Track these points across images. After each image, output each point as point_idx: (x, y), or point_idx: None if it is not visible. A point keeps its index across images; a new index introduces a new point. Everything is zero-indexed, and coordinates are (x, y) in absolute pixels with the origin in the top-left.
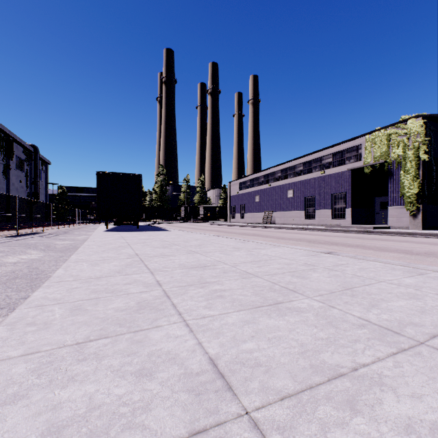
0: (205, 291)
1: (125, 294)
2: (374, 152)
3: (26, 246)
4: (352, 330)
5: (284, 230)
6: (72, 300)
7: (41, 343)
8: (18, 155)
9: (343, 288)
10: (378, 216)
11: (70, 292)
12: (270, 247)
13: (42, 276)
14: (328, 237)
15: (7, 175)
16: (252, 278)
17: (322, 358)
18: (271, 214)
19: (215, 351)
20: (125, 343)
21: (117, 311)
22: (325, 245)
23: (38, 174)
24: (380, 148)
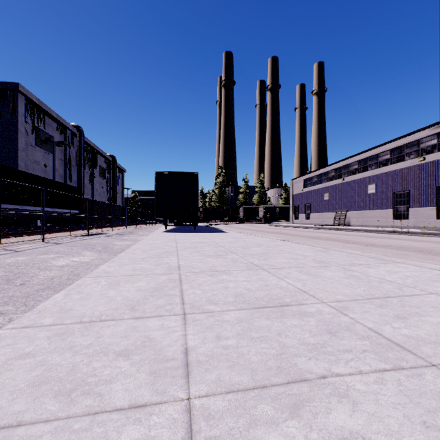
0: None
1: (88, 414)
2: None
3: (85, 246)
4: None
5: (366, 234)
6: None
7: None
8: (101, 165)
9: None
10: None
11: None
12: (376, 262)
13: None
14: None
15: (93, 182)
16: (421, 371)
17: None
18: (344, 214)
19: None
20: None
21: None
22: None
23: (116, 181)
24: None
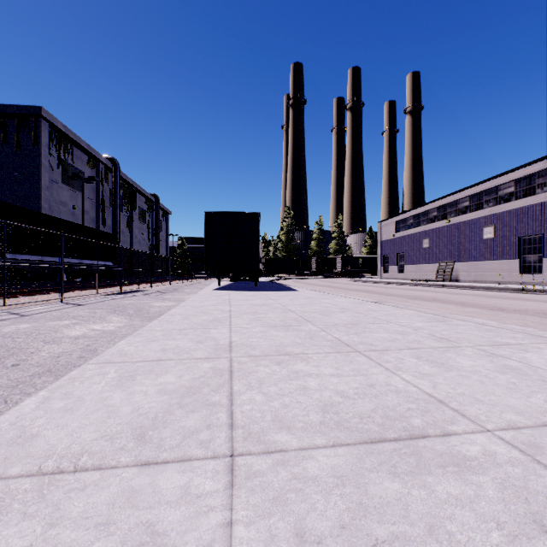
0: None
1: None
2: None
3: (113, 308)
4: None
5: (484, 293)
6: None
7: None
8: (141, 206)
9: None
10: None
11: None
12: (532, 341)
13: None
14: None
15: (131, 227)
16: None
17: None
18: (450, 266)
19: None
20: None
21: None
22: None
23: (159, 225)
24: None
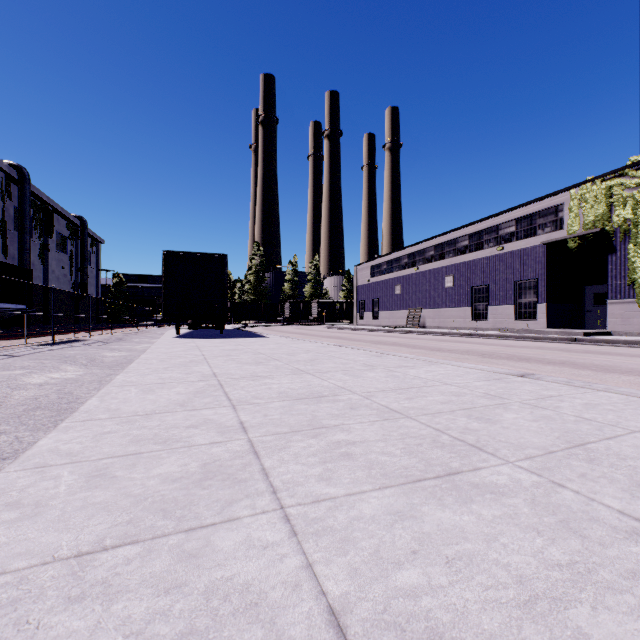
0: (320, 443)
1: (185, 447)
2: (584, 216)
3: (61, 359)
4: (617, 545)
5: (440, 338)
6: (95, 457)
7: (13, 552)
8: (60, 231)
9: (568, 444)
10: (591, 316)
11: (96, 441)
12: (423, 364)
13: (76, 405)
14: (511, 348)
15: (45, 259)
16: (399, 419)
17: (575, 622)
18: (419, 313)
19: (341, 589)
20: (166, 559)
21: (165, 481)
22: (509, 361)
23: (87, 258)
24: (595, 208)
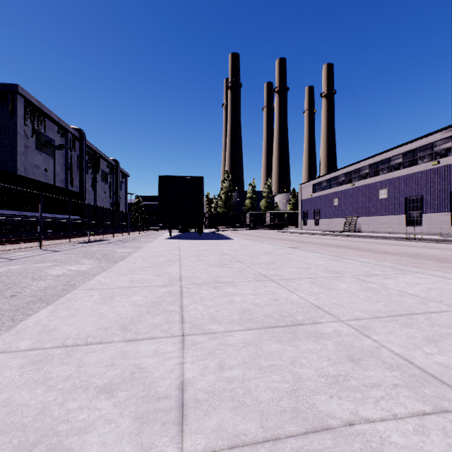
0: None
1: None
2: None
3: (84, 254)
4: None
5: (378, 241)
6: None
7: None
8: (103, 169)
9: None
10: None
11: None
12: (394, 272)
13: None
14: None
15: (95, 187)
16: None
17: None
18: (355, 220)
19: None
20: None
21: None
22: None
23: (119, 186)
24: None
